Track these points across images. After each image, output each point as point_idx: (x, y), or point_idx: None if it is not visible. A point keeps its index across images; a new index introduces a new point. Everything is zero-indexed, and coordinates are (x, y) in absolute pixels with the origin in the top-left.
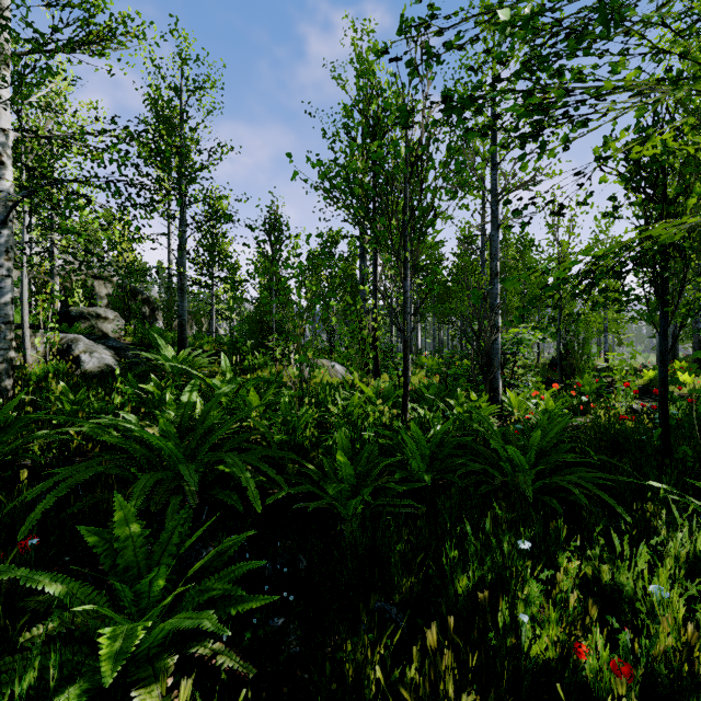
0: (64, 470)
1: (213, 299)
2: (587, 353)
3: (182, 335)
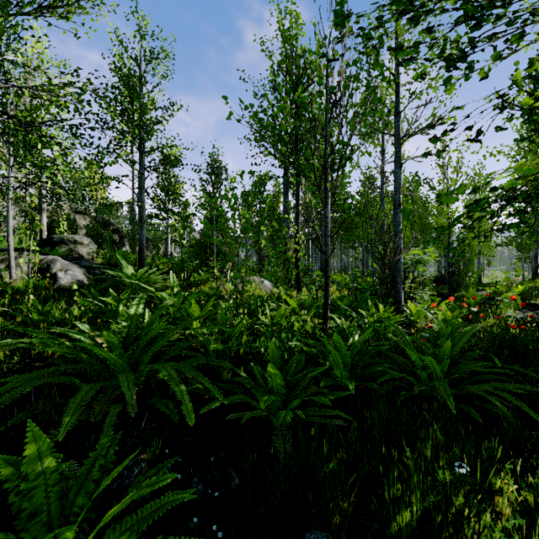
0: (13, 379)
1: (168, 229)
2: (471, 271)
3: (141, 257)
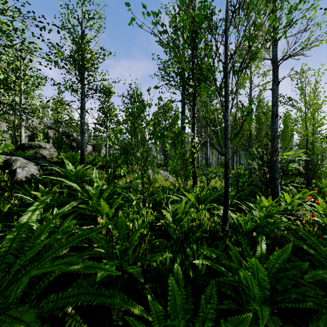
0: None
1: (106, 138)
2: (323, 167)
3: (82, 157)
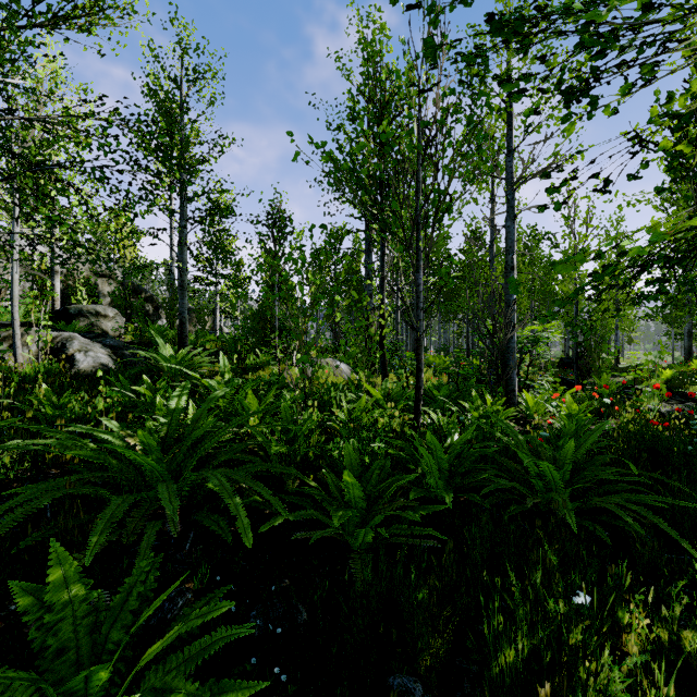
0: (25, 490)
1: (216, 297)
2: (605, 351)
3: (182, 333)
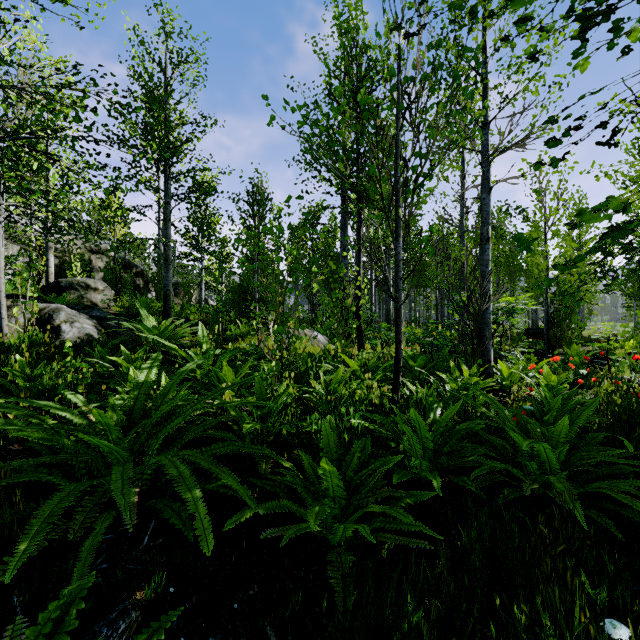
0: None
1: (202, 272)
2: (575, 322)
3: (166, 305)
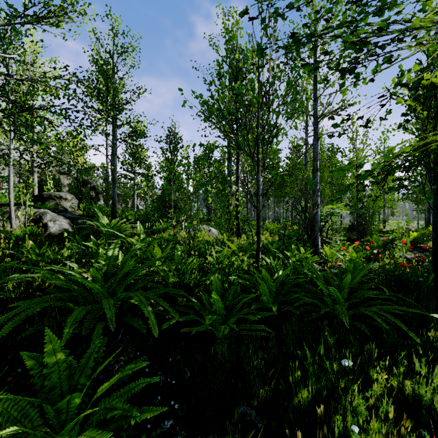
0: (23, 304)
1: (134, 187)
2: (375, 221)
3: (114, 210)
